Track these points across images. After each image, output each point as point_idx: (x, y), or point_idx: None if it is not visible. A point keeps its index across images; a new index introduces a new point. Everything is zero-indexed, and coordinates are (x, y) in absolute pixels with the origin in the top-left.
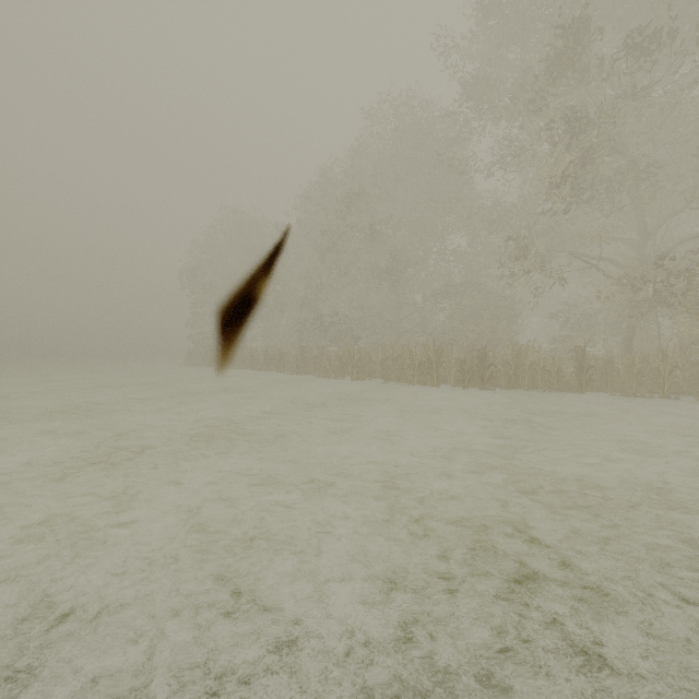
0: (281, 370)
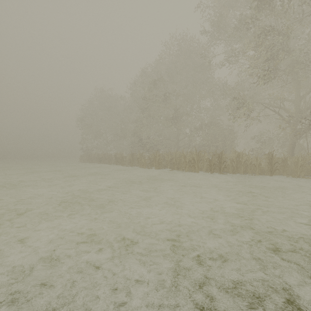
0: (122, 164)
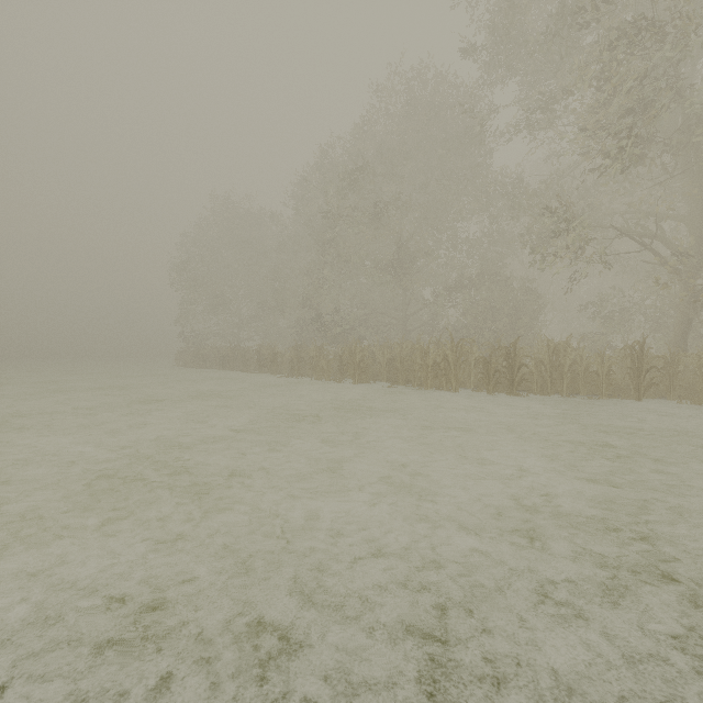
0: (274, 372)
